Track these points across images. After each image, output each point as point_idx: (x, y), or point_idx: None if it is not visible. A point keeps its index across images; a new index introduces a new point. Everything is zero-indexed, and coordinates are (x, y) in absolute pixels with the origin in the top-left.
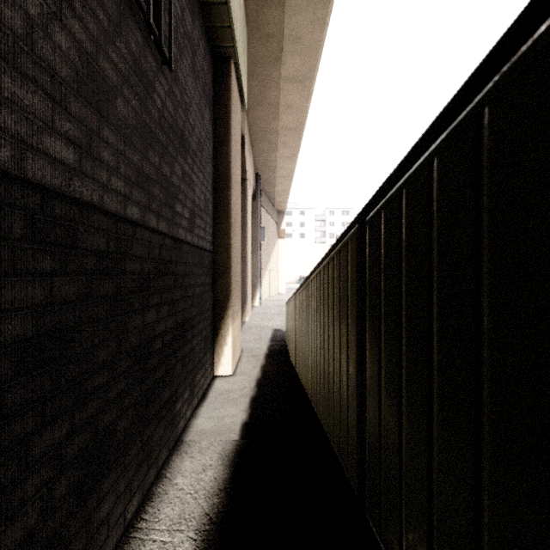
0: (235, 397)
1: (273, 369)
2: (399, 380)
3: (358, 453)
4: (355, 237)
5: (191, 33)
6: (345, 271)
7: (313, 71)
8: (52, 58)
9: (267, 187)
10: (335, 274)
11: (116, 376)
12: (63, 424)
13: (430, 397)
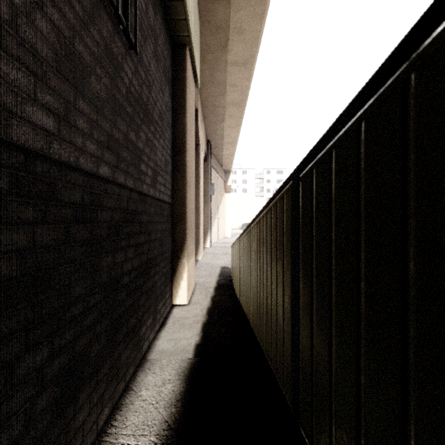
0: (189, 323)
1: (221, 299)
2: (329, 314)
3: (293, 374)
4: (290, 191)
5: (153, 24)
6: (281, 220)
7: (253, 57)
8: (35, 41)
9: (216, 151)
10: (273, 222)
11: (90, 307)
12: (44, 349)
13: (358, 331)
